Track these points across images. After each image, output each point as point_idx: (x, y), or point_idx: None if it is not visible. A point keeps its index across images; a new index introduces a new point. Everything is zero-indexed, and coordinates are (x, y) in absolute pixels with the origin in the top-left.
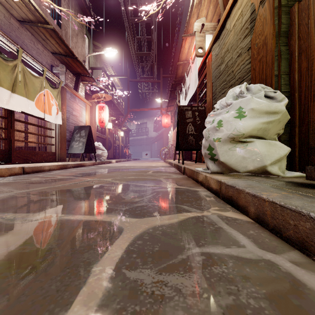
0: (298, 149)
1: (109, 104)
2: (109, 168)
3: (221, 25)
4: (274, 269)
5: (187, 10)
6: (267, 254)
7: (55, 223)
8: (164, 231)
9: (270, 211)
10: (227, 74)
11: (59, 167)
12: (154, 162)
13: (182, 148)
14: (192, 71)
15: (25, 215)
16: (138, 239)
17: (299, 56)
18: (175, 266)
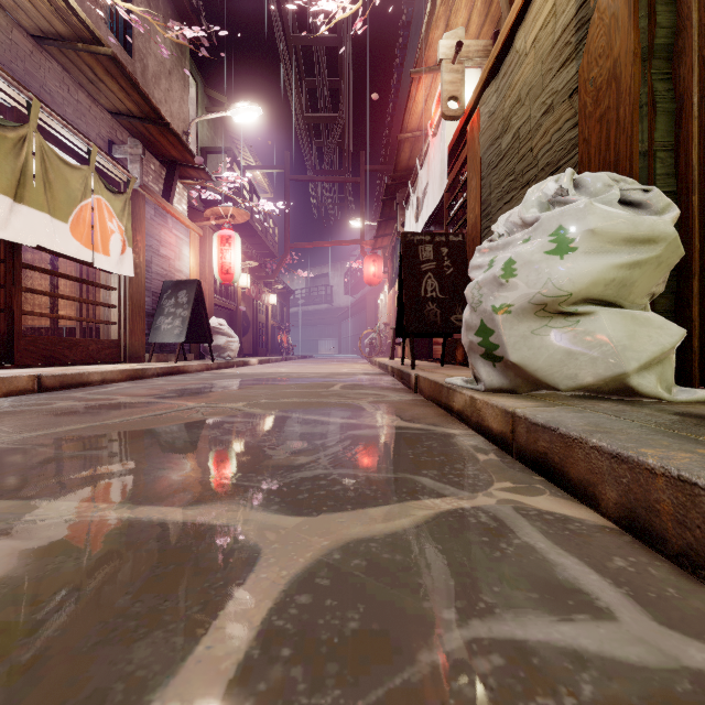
0: (698, 332)
1: (243, 231)
2: (241, 376)
3: (502, 43)
4: None
5: (421, 17)
6: (688, 648)
7: (77, 532)
8: (374, 560)
9: (674, 505)
10: (518, 157)
11: (125, 374)
12: (346, 364)
13: (411, 332)
14: (433, 153)
15: (3, 507)
16: (299, 588)
17: (702, 104)
18: (414, 696)
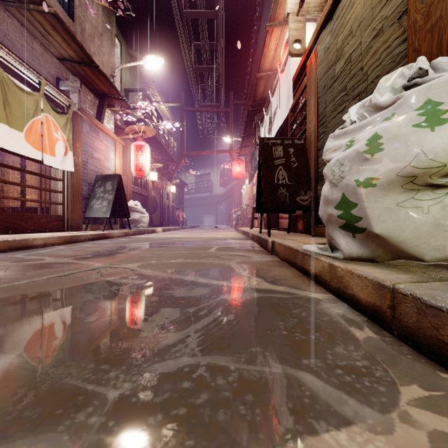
0: None
1: (153, 144)
2: (147, 241)
3: None
4: None
5: None
6: None
7: None
8: None
9: None
10: (349, 76)
11: (63, 239)
12: (221, 231)
13: (267, 209)
14: (281, 84)
15: None
16: None
17: None
18: None
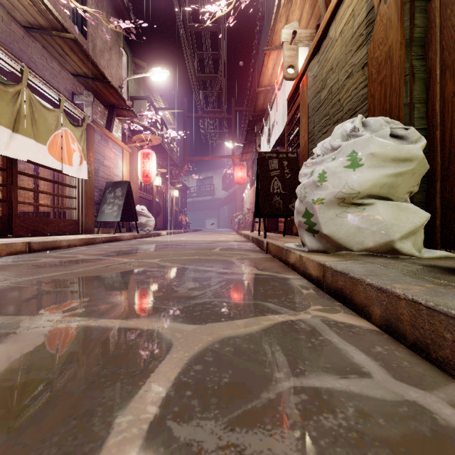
0: (439, 215)
1: (157, 150)
2: (156, 243)
3: (321, 32)
4: (426, 421)
5: (271, 13)
6: (409, 391)
7: (65, 333)
8: (238, 347)
9: (410, 316)
10: (331, 104)
11: (83, 241)
12: (223, 235)
13: (264, 215)
14: (278, 100)
15: (19, 319)
16: (195, 362)
17: (442, 75)
18: (258, 413)
